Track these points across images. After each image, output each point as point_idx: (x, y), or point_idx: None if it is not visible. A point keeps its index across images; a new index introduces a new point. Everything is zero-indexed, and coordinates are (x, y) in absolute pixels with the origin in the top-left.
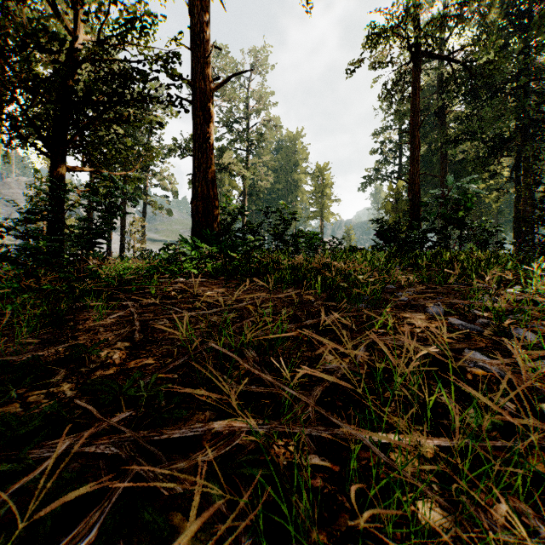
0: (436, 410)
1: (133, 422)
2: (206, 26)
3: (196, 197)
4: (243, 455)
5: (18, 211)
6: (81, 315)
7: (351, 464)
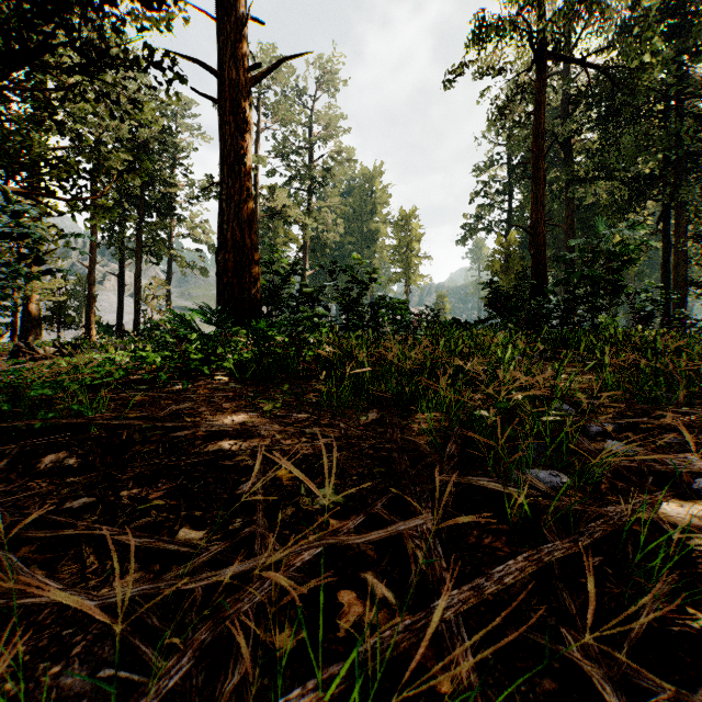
0: None
1: None
2: None
3: (224, 246)
4: None
5: None
6: None
7: None
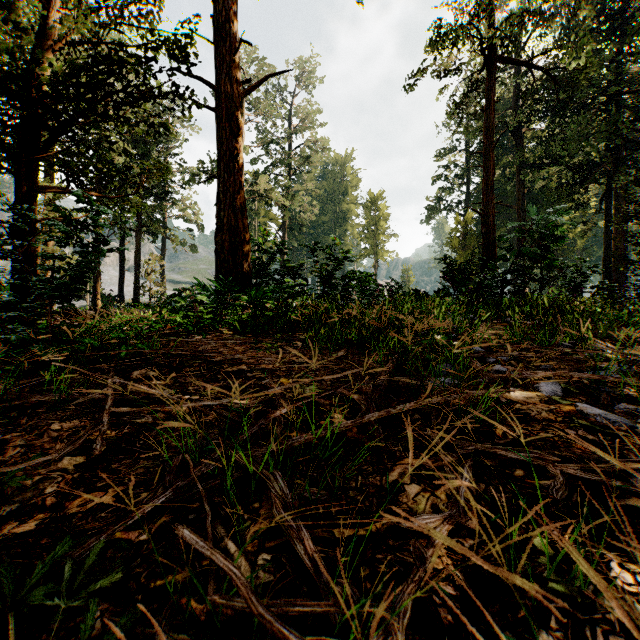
0: None
1: None
2: (234, 16)
3: (221, 229)
4: None
5: None
6: (29, 400)
7: None
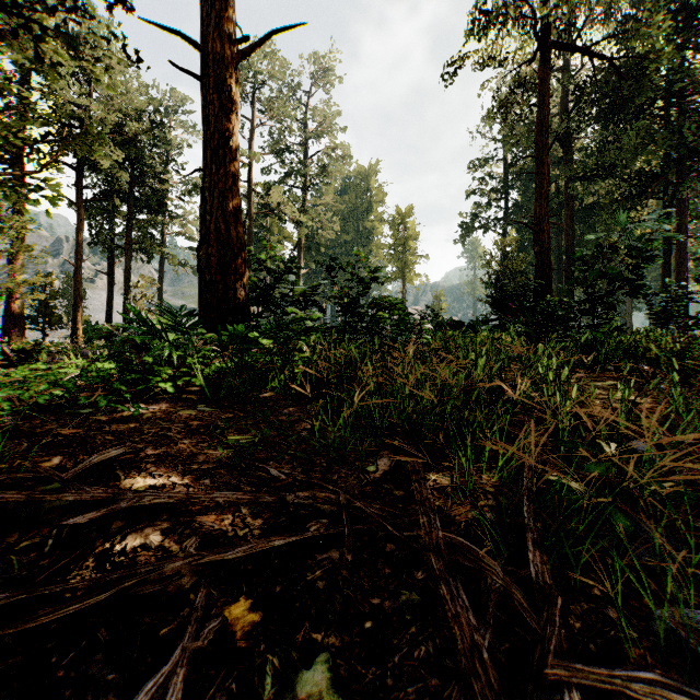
0: None
1: None
2: None
3: (206, 239)
4: None
5: None
6: None
7: None
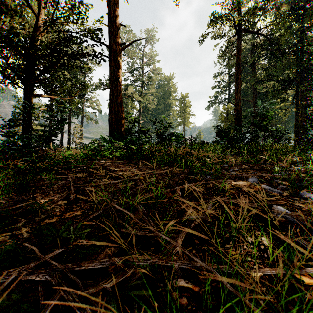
0: (259, 246)
1: (64, 255)
2: (117, 13)
3: (111, 112)
4: (134, 280)
5: (4, 120)
6: (39, 183)
7: (206, 288)
